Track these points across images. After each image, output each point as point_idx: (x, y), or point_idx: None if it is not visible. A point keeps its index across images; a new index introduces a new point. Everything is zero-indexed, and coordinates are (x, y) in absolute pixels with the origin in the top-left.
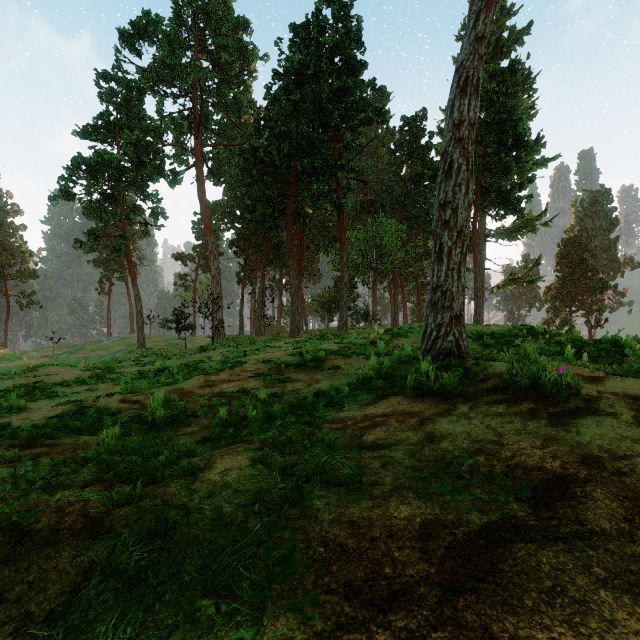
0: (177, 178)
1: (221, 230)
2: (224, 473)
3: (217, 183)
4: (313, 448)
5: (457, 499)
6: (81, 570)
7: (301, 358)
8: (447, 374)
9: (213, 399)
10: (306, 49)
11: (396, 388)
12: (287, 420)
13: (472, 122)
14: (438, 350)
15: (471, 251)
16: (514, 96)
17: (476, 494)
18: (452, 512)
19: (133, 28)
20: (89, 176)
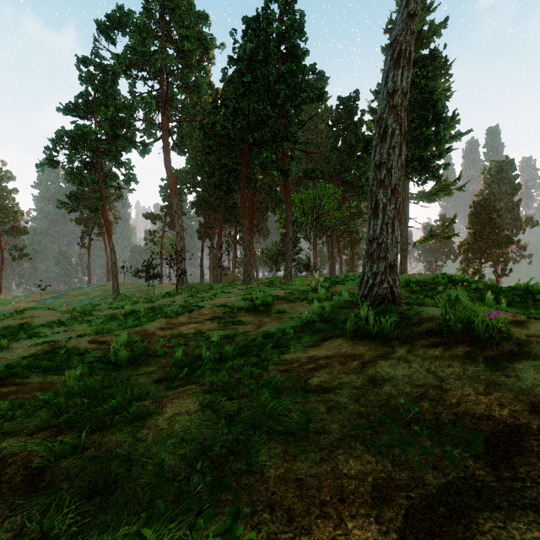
0: (146, 149)
1: (184, 193)
2: (172, 419)
3: (181, 153)
4: (260, 392)
5: (409, 453)
6: (11, 533)
7: (251, 303)
8: (385, 319)
9: (172, 340)
10: (256, 38)
11: (337, 331)
12: (237, 361)
13: (405, 91)
14: (374, 296)
15: None
16: (434, 79)
17: (427, 447)
18: (405, 469)
19: (108, 20)
20: (71, 146)
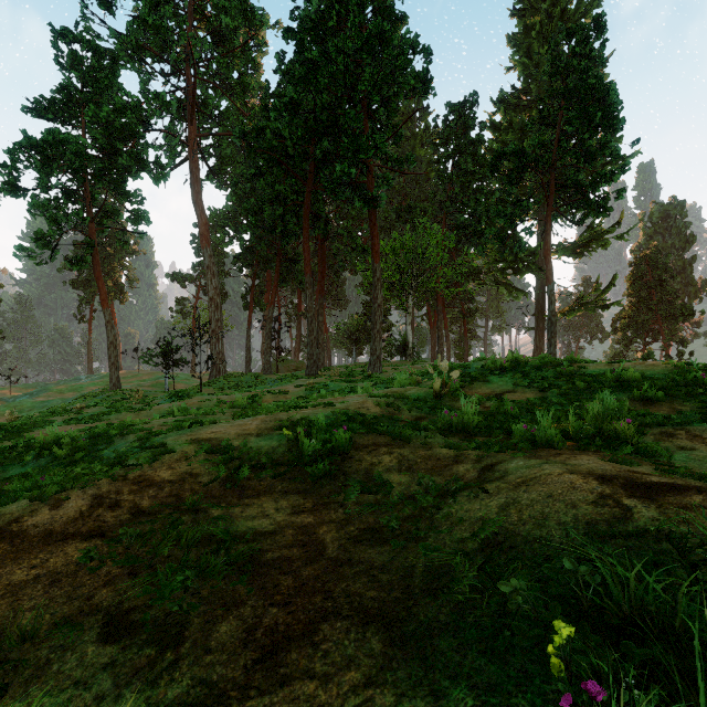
0: (163, 172)
1: (225, 244)
2: None
3: (220, 186)
4: None
5: None
6: None
7: (296, 441)
8: None
9: None
10: None
11: None
12: None
13: None
14: None
15: (530, 270)
16: (598, 62)
17: None
18: None
19: None
20: (39, 163)
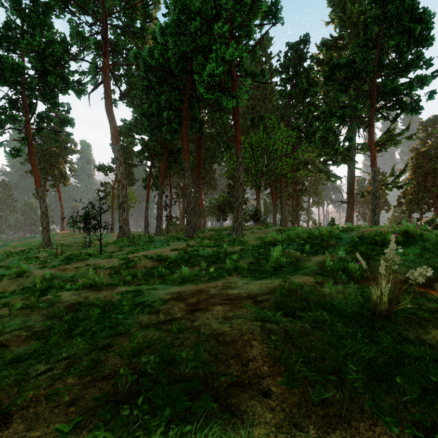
0: (83, 88)
1: (133, 144)
2: None
3: (129, 105)
4: None
5: None
6: None
7: None
8: None
9: None
10: None
11: None
12: None
13: None
14: None
15: (344, 161)
16: None
17: None
18: None
19: None
20: None
